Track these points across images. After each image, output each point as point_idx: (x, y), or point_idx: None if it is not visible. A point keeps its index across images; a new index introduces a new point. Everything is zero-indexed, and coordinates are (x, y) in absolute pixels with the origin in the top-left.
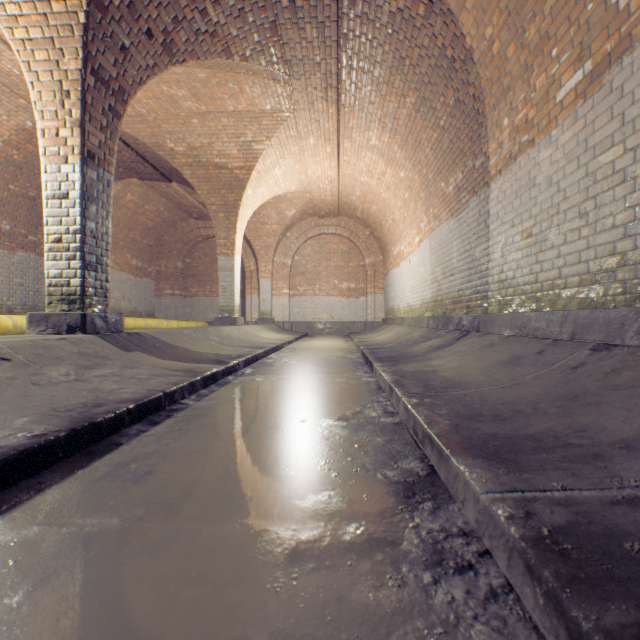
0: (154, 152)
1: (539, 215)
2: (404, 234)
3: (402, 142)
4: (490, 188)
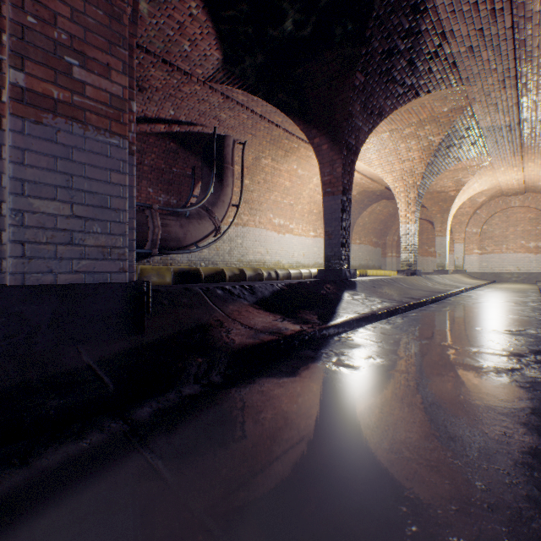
0: None
1: None
2: None
3: None
4: None
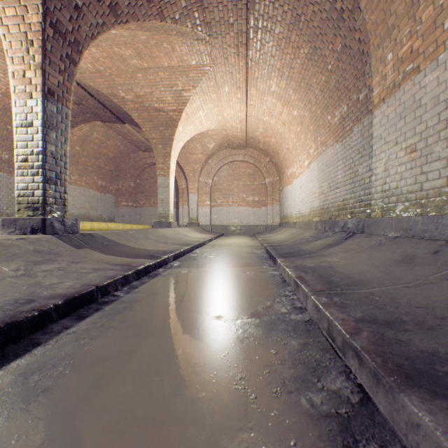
0: (111, 100)
1: (424, 132)
2: (296, 159)
3: (296, 86)
4: (373, 115)
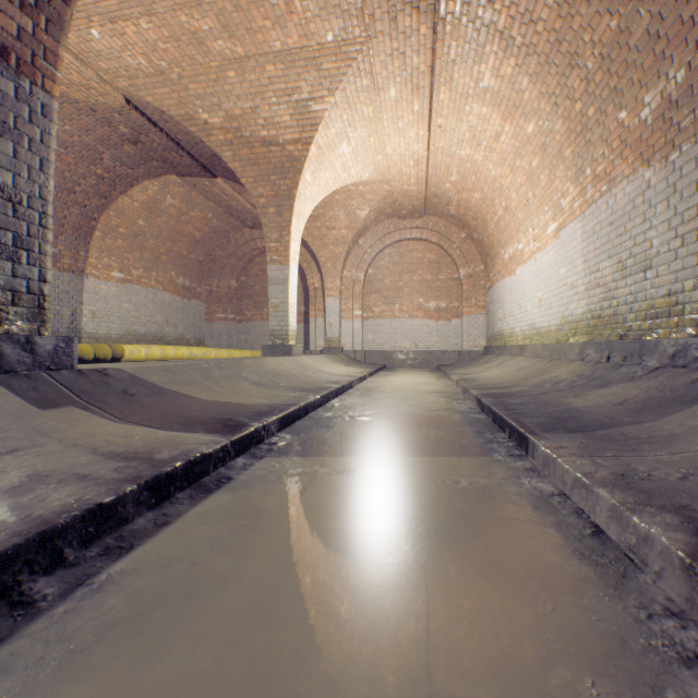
0: (186, 130)
1: None
2: (525, 225)
3: (538, 66)
4: None
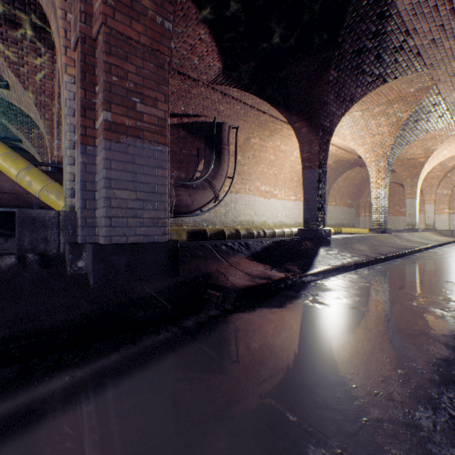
0: None
1: None
2: None
3: None
4: None
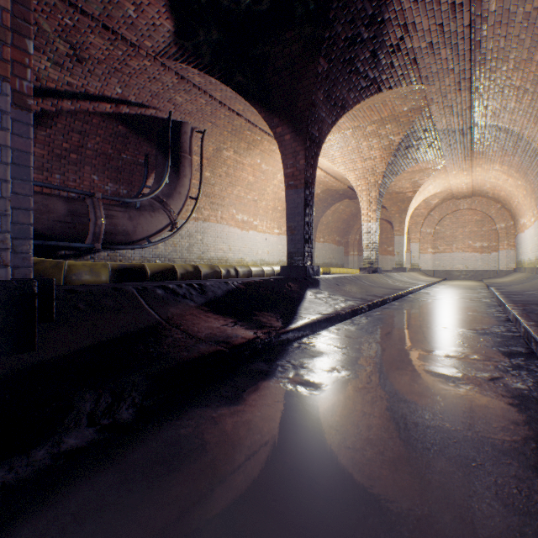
0: None
1: None
2: (525, 213)
3: (515, 171)
4: None
